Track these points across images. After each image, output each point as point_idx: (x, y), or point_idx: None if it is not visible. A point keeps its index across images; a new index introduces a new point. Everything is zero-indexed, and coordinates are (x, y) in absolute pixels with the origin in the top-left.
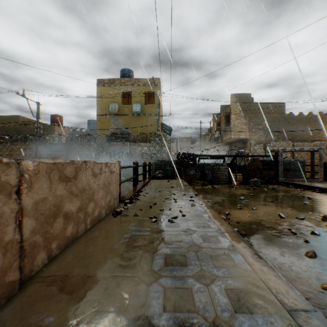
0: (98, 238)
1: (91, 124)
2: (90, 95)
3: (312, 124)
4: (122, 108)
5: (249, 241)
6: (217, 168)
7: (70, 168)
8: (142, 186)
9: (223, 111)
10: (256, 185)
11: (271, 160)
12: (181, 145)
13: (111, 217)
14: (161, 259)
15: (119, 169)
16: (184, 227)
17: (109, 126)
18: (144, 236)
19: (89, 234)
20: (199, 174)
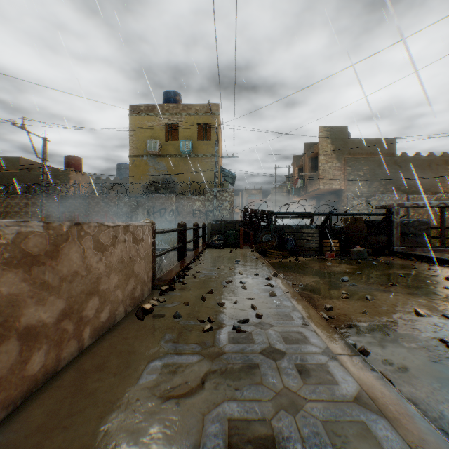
0: (100, 371)
1: (122, 169)
2: (119, 128)
3: (434, 169)
4: (165, 146)
5: (379, 367)
6: (303, 232)
7: (39, 238)
8: (191, 259)
9: (307, 151)
10: (361, 257)
11: (381, 220)
12: (248, 200)
13: (134, 319)
14: (221, 438)
15: (152, 236)
16: (261, 342)
17: (147, 172)
18: (189, 365)
19: (85, 360)
20: (276, 241)
